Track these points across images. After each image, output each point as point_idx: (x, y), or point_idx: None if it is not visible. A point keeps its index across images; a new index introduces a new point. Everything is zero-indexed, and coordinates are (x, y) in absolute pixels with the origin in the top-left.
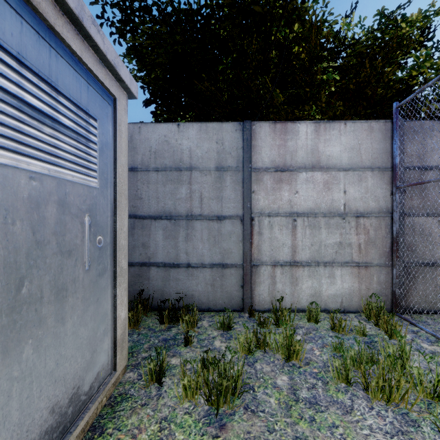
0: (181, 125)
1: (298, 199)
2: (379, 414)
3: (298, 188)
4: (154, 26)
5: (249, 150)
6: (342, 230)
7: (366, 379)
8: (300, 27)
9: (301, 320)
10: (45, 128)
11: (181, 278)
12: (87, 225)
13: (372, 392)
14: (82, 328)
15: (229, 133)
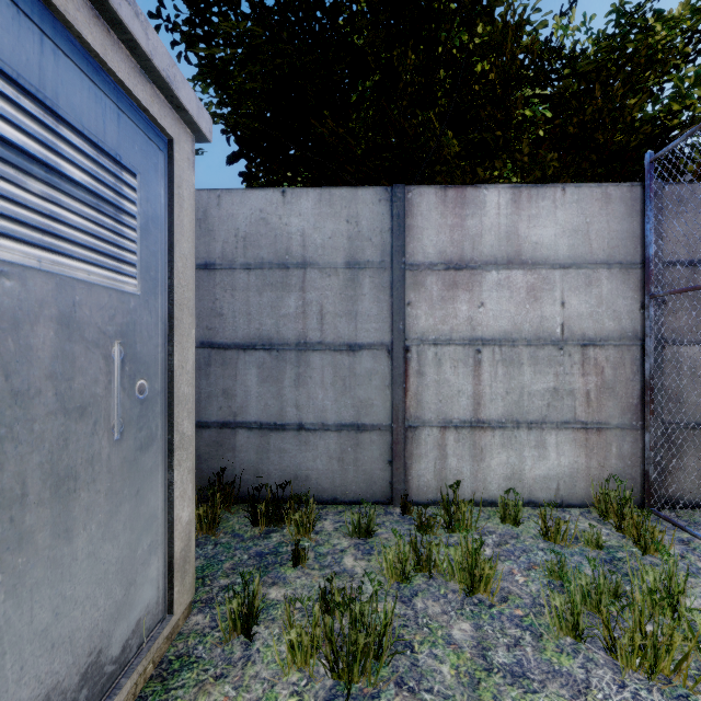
0: (289, 192)
1: (484, 316)
2: (636, 697)
3: (483, 298)
4: (241, 22)
5: (401, 234)
6: (557, 368)
7: (610, 631)
8: (485, 33)
9: (490, 519)
10: (32, 183)
11: (289, 449)
12: (117, 360)
13: (621, 656)
14: (108, 544)
15: (368, 205)
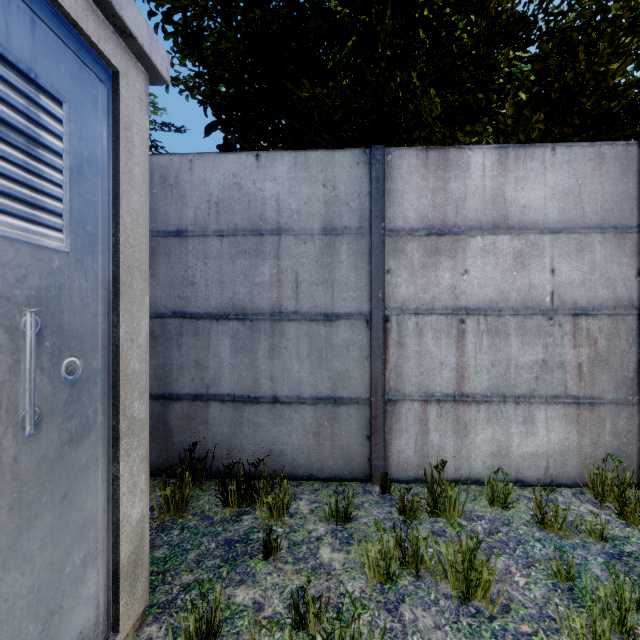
0: (263, 156)
1: (469, 284)
2: None
3: (467, 265)
4: None
5: (381, 198)
6: (547, 339)
7: None
8: None
9: (476, 500)
10: None
11: (263, 422)
12: (30, 333)
13: None
14: (13, 573)
15: (345, 168)
